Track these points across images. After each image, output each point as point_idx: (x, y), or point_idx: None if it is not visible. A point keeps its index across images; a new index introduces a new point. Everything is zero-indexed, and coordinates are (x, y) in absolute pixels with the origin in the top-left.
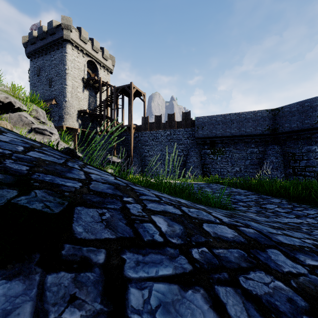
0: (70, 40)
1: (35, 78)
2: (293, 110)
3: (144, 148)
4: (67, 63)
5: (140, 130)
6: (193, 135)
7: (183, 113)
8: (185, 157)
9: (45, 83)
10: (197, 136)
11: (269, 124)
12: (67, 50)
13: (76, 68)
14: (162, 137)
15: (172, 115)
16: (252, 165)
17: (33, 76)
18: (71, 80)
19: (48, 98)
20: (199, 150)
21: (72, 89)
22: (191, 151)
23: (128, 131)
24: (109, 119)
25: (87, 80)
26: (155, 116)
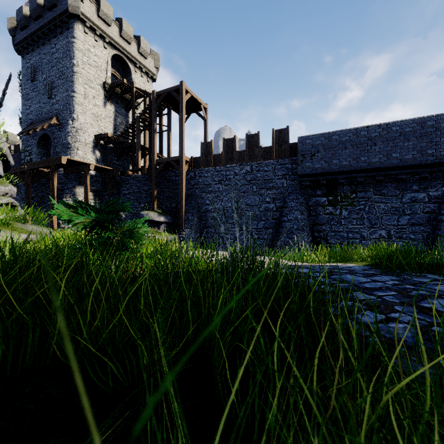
0: (81, 17)
1: (28, 85)
2: None
3: (205, 197)
4: (76, 55)
5: (198, 167)
6: (294, 172)
7: (274, 131)
8: (278, 211)
9: (43, 91)
10: (301, 173)
11: None
12: (75, 34)
13: (92, 65)
14: (236, 176)
15: (255, 135)
16: (414, 225)
17: (25, 83)
18: (83, 85)
19: (48, 116)
20: (305, 199)
21: (84, 100)
22: (290, 201)
23: (177, 168)
24: (146, 150)
25: (111, 87)
26: (223, 139)
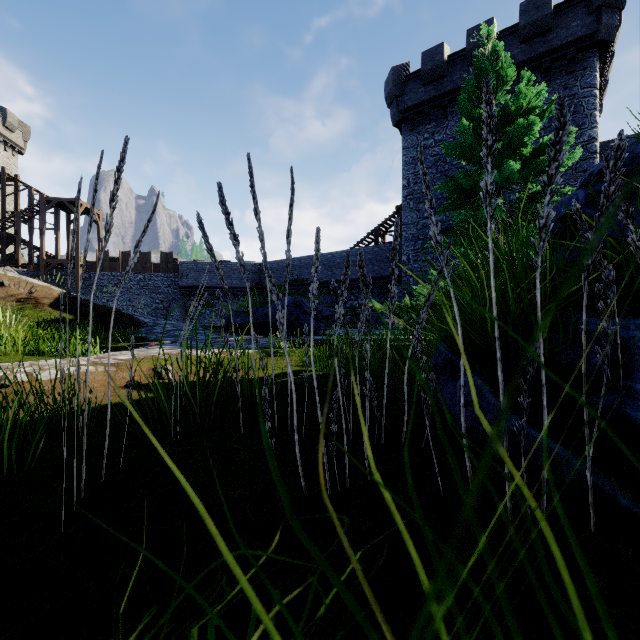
0: None
1: None
2: (272, 268)
3: (101, 296)
4: None
5: (93, 270)
6: (177, 283)
7: (162, 253)
8: (165, 310)
9: None
10: (181, 285)
11: (255, 278)
12: None
13: None
14: (131, 282)
15: (147, 253)
16: None
17: None
18: None
19: None
20: (184, 302)
21: None
22: (173, 303)
23: (72, 270)
24: (25, 244)
25: None
26: (120, 251)
